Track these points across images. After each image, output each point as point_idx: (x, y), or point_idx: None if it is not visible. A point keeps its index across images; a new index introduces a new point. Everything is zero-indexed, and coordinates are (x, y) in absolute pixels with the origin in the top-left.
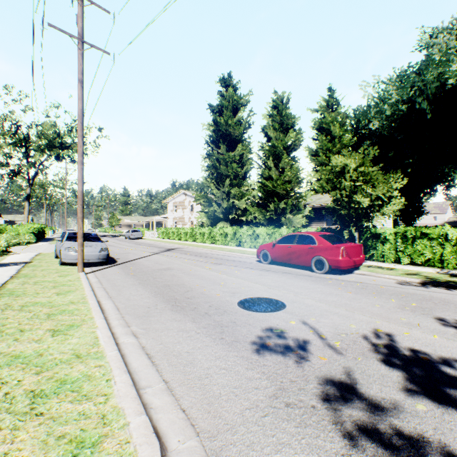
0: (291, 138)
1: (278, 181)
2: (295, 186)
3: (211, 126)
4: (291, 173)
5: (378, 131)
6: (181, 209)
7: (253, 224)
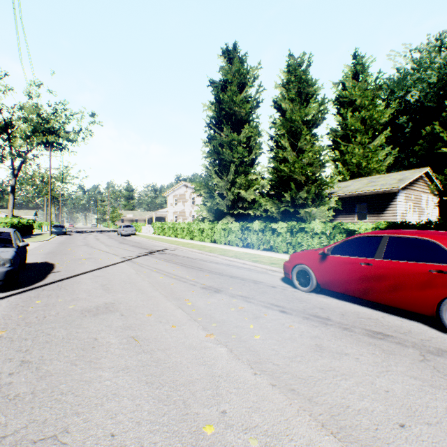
0: (312, 110)
1: (295, 164)
2: (316, 171)
3: (212, 106)
4: (312, 153)
5: (416, 104)
6: (182, 202)
7: (263, 218)
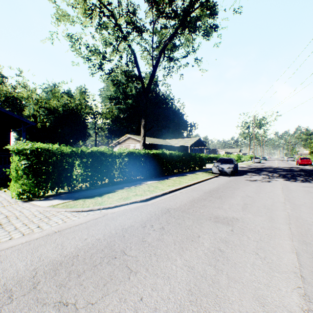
0: None
1: None
2: None
3: None
4: None
5: None
6: None
7: None
